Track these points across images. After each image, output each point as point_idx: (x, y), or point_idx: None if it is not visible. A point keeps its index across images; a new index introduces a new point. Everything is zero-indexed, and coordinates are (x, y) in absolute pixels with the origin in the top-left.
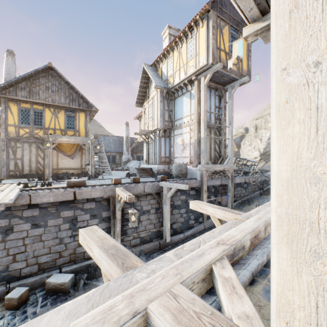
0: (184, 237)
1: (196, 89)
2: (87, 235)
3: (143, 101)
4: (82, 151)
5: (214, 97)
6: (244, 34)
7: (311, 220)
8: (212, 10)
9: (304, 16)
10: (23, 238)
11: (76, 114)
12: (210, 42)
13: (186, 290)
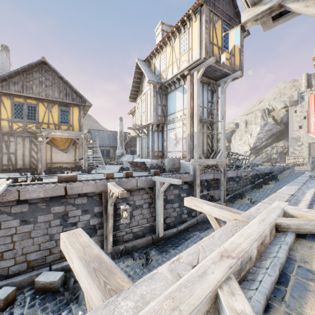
0: (177, 232)
1: (189, 83)
2: (68, 241)
3: (136, 96)
4: (75, 145)
5: (206, 92)
6: (243, 20)
7: None
8: (205, 5)
9: None
10: (11, 235)
11: (70, 108)
12: (203, 36)
13: None
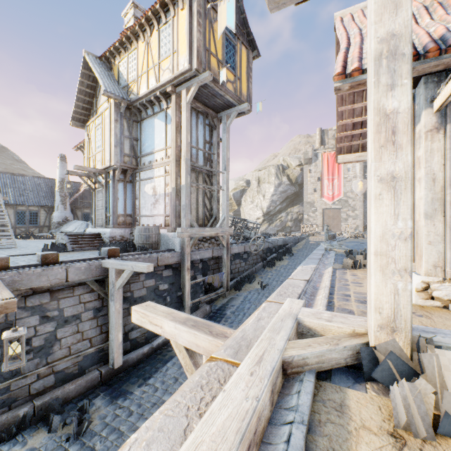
0: (150, 351)
1: (174, 107)
2: None
3: (87, 119)
4: None
5: (203, 127)
6: None
7: None
8: None
9: None
10: None
11: None
12: (195, 35)
13: None
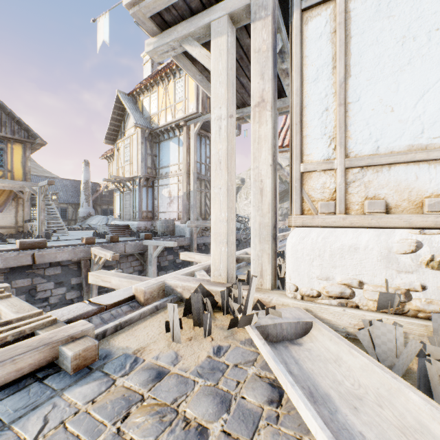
0: None
1: (185, 136)
2: (101, 274)
3: (116, 138)
4: (17, 201)
5: (205, 146)
6: None
7: (219, 233)
8: None
9: (218, 173)
10: None
11: (7, 145)
12: (200, 89)
13: (182, 276)
